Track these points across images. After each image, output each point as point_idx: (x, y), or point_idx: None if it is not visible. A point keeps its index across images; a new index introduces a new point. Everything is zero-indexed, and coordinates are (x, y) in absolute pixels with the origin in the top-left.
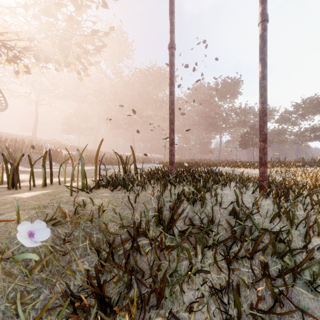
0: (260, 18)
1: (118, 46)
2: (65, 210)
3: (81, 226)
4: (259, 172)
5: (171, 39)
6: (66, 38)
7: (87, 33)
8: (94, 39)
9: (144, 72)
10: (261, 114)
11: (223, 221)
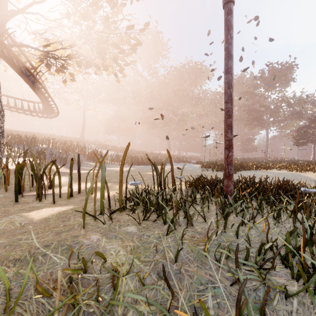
0: None
1: (154, 47)
2: (58, 271)
3: (78, 313)
4: None
5: None
6: (103, 40)
7: (123, 34)
8: (130, 38)
9: (179, 69)
10: None
11: None
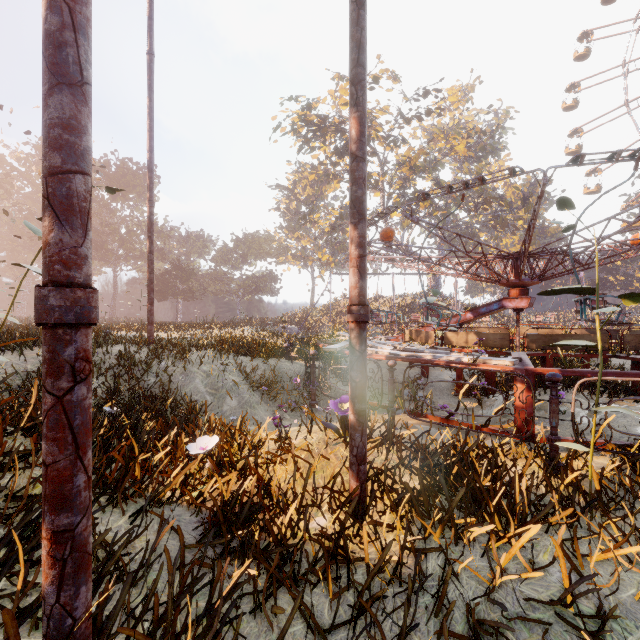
0: (148, 203)
1: None
2: None
3: None
4: (148, 330)
5: None
6: None
7: None
8: None
9: None
10: (149, 282)
11: (113, 362)
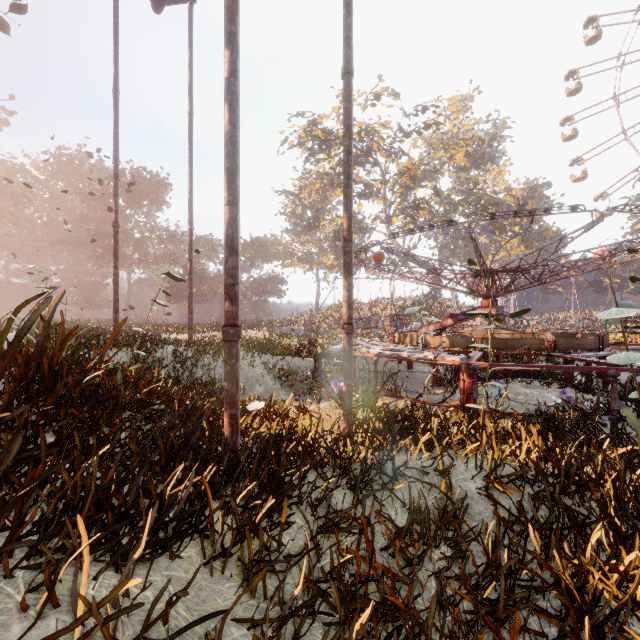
0: (189, 233)
1: None
2: None
3: None
4: (189, 334)
5: (116, 219)
6: None
7: None
8: None
9: None
10: (190, 296)
11: (169, 359)
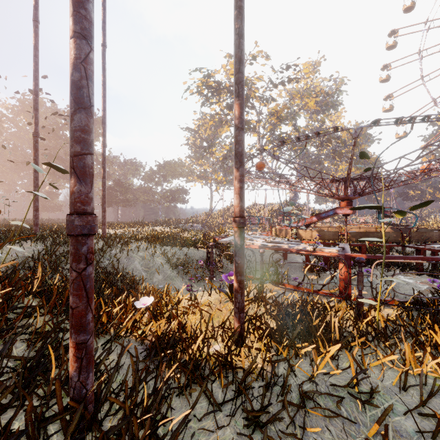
0: (102, 145)
1: None
2: None
3: None
4: (102, 229)
5: (36, 129)
6: None
7: None
8: None
9: None
10: (103, 197)
11: None
